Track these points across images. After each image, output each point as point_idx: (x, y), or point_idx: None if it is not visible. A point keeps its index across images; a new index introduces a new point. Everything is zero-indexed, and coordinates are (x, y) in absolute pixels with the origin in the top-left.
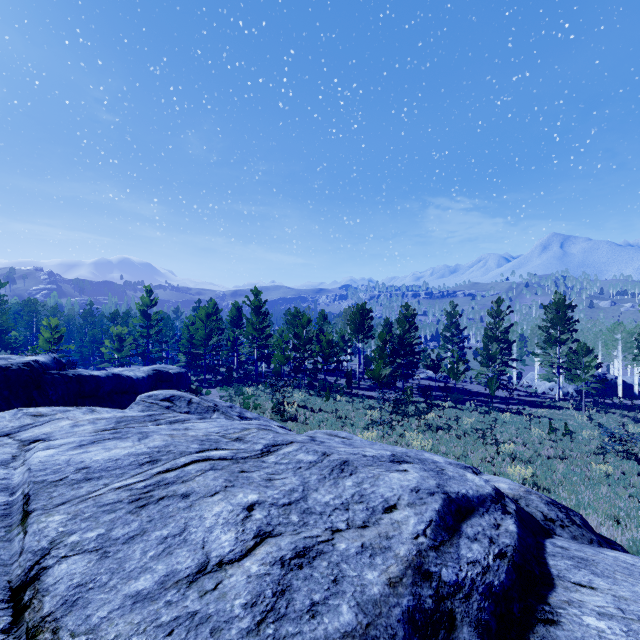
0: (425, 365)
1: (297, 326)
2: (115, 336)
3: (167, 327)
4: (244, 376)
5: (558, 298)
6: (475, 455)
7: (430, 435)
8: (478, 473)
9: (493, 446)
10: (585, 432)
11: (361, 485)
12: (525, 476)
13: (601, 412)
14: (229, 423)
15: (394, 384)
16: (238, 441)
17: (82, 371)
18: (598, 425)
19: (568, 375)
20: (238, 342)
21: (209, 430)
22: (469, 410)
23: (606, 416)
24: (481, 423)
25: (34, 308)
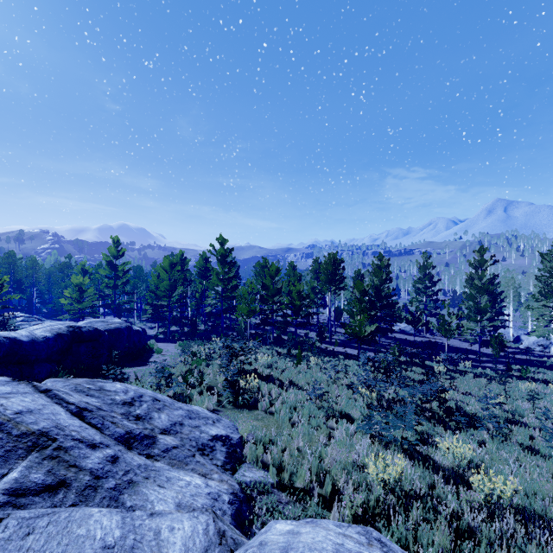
0: (399, 318)
1: (265, 277)
2: (75, 286)
3: (140, 279)
4: (211, 328)
5: None
6: None
7: (464, 434)
8: None
9: None
10: None
11: None
12: None
13: None
14: None
15: (375, 341)
16: None
17: None
18: None
19: None
20: (207, 294)
21: None
22: (471, 375)
23: None
24: (502, 398)
25: (11, 260)
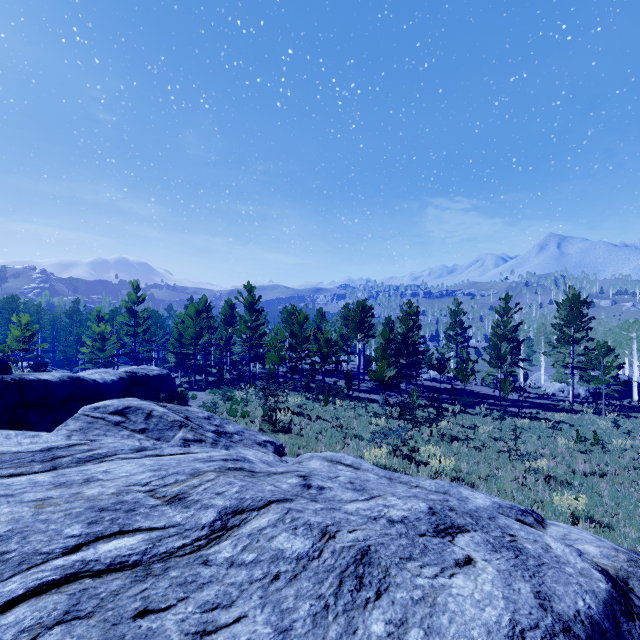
0: (428, 365)
1: (293, 324)
2: (97, 335)
3: (157, 326)
4: (237, 377)
5: (572, 294)
6: (505, 475)
7: (446, 448)
8: (541, 521)
9: (519, 460)
10: (616, 441)
11: (404, 633)
12: (577, 508)
13: (622, 416)
14: (175, 460)
15: (398, 386)
16: (175, 503)
17: (29, 374)
18: (628, 433)
19: (583, 376)
20: (231, 341)
21: (132, 479)
22: (481, 415)
23: (629, 421)
24: (497, 431)
25: (15, 305)
